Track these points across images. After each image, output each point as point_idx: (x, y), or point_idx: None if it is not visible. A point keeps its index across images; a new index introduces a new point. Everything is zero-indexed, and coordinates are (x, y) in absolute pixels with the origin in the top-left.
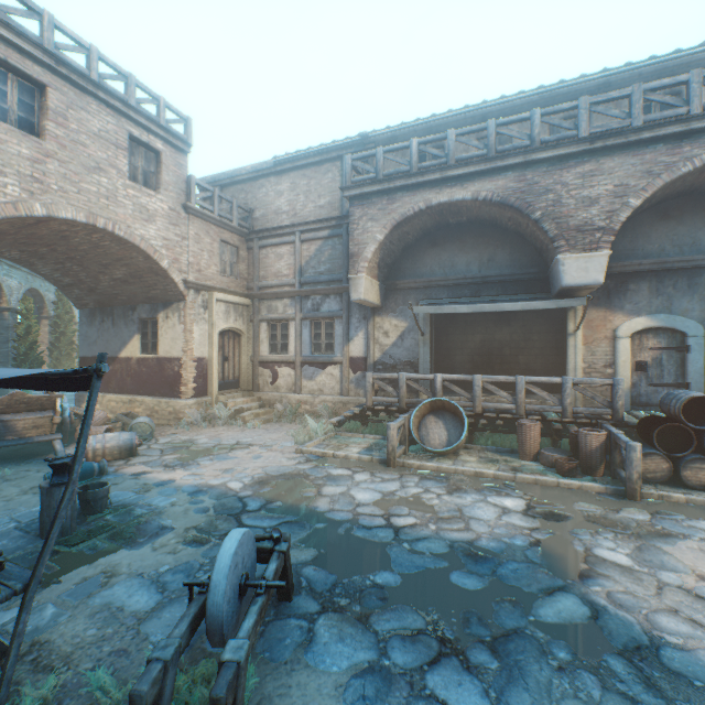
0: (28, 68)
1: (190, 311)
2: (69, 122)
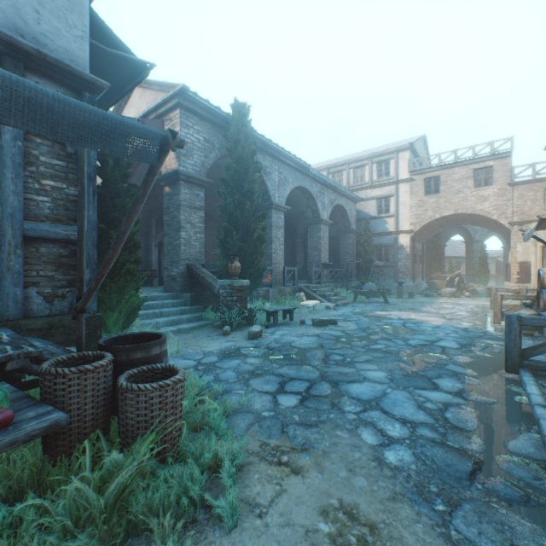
0: (433, 175)
1: (512, 237)
2: (447, 182)
